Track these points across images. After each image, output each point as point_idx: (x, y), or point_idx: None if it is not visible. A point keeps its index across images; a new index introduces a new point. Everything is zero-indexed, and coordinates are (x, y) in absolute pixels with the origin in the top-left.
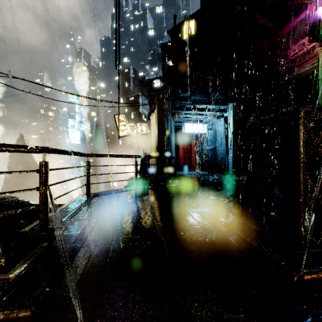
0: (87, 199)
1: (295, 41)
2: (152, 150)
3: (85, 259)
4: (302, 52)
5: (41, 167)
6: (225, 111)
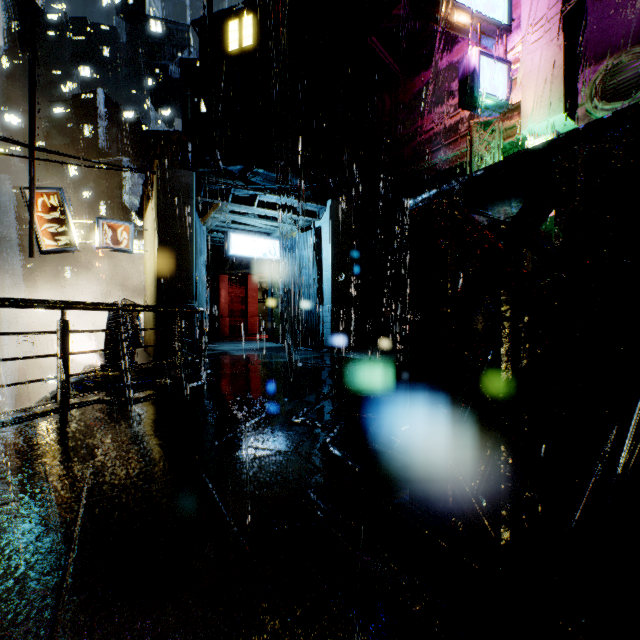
0: None
1: (433, 104)
2: (148, 292)
3: None
4: (443, 127)
5: None
6: (316, 216)
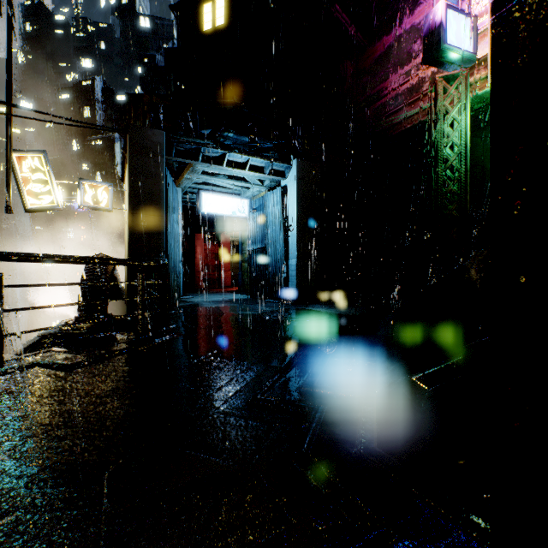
0: None
1: (394, 67)
2: (126, 248)
3: None
4: (405, 88)
5: None
6: (282, 175)
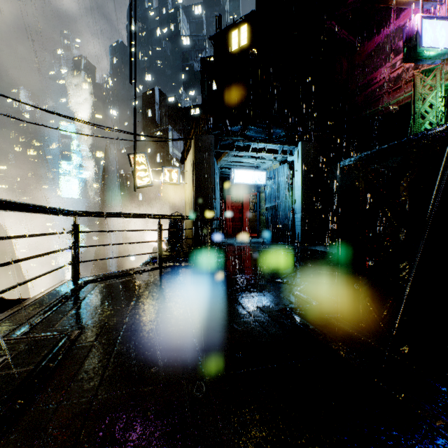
0: (71, 290)
1: (382, 61)
2: (187, 207)
3: (22, 447)
4: (391, 77)
5: None
6: (290, 153)
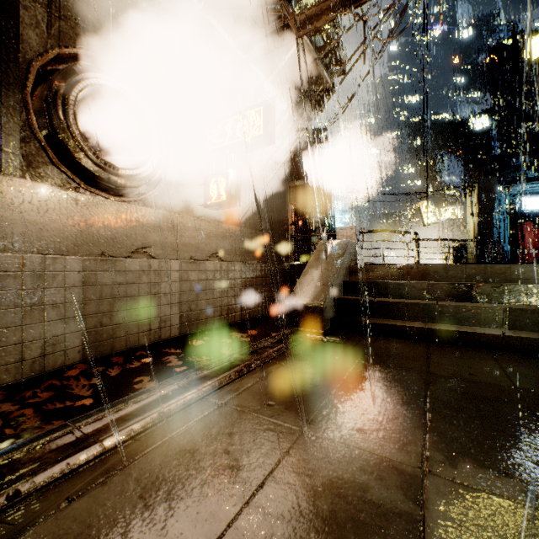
0: None
1: None
2: (470, 238)
3: None
4: None
5: (415, 240)
6: None
